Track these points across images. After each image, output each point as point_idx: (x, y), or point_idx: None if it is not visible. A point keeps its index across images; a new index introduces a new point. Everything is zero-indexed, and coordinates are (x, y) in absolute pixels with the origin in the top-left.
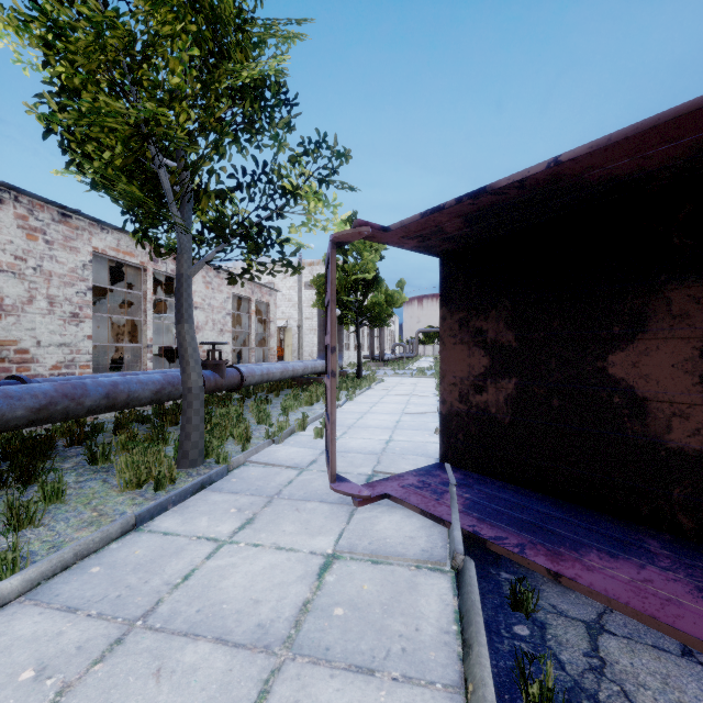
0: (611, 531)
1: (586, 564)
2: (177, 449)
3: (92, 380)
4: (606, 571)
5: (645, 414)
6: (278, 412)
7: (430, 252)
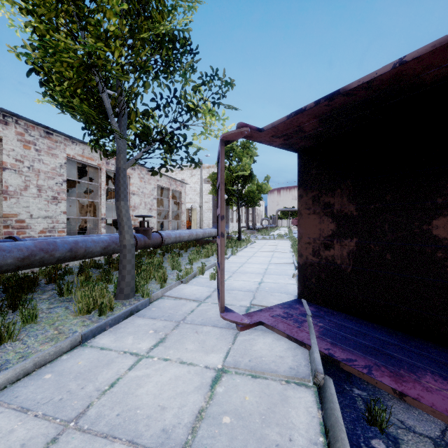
0: (438, 356)
1: (424, 385)
2: (116, 287)
3: (61, 239)
4: (443, 393)
5: None
6: (186, 262)
7: (291, 148)
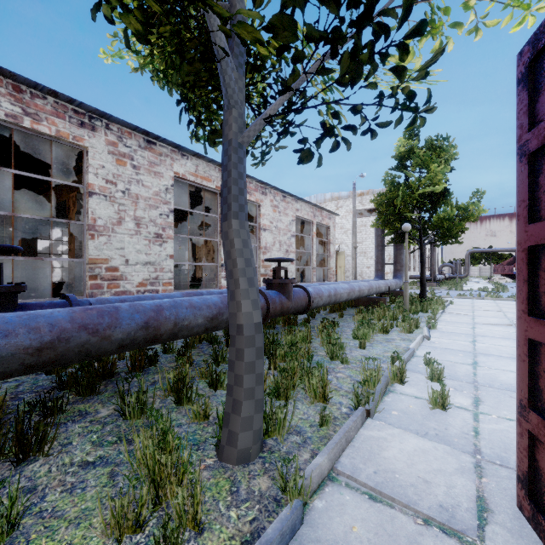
0: None
1: None
2: (221, 424)
3: (130, 304)
4: None
5: None
6: (349, 340)
7: None
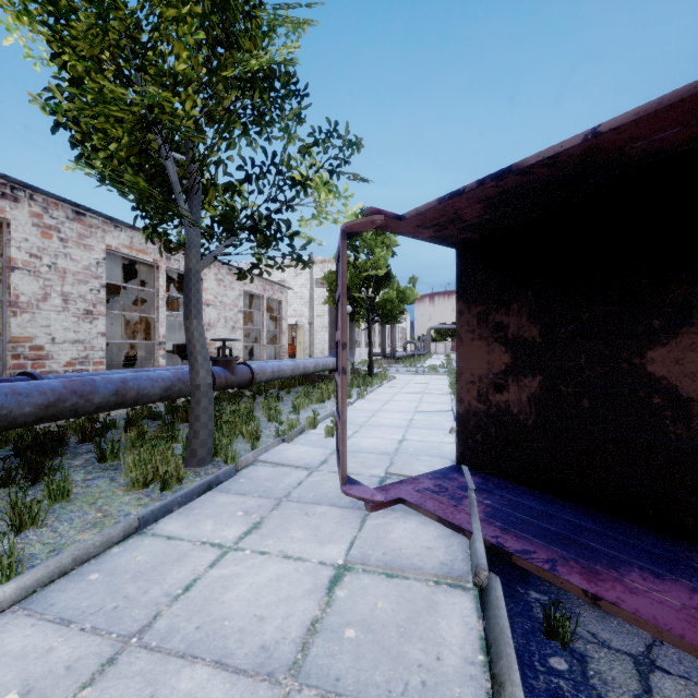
0: (652, 546)
1: (627, 585)
2: (185, 448)
3: (102, 377)
4: (653, 595)
5: (690, 417)
6: (289, 409)
7: (446, 242)
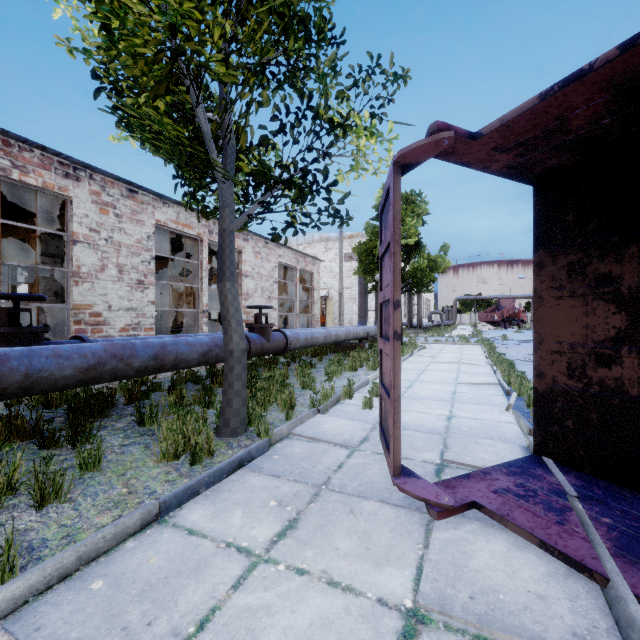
0: None
1: None
2: (219, 416)
3: (142, 341)
4: None
5: None
6: (322, 377)
7: (524, 175)
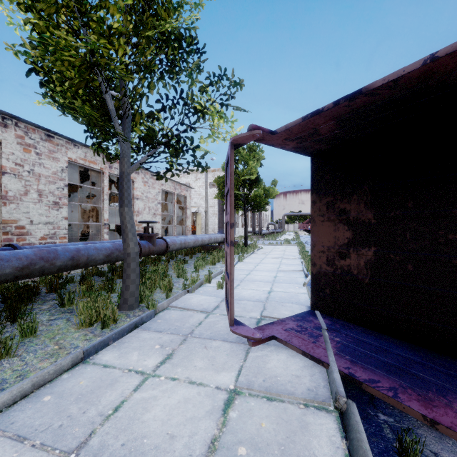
0: None
1: (456, 411)
2: (120, 297)
3: (62, 247)
4: None
5: None
6: (192, 269)
7: (304, 152)
